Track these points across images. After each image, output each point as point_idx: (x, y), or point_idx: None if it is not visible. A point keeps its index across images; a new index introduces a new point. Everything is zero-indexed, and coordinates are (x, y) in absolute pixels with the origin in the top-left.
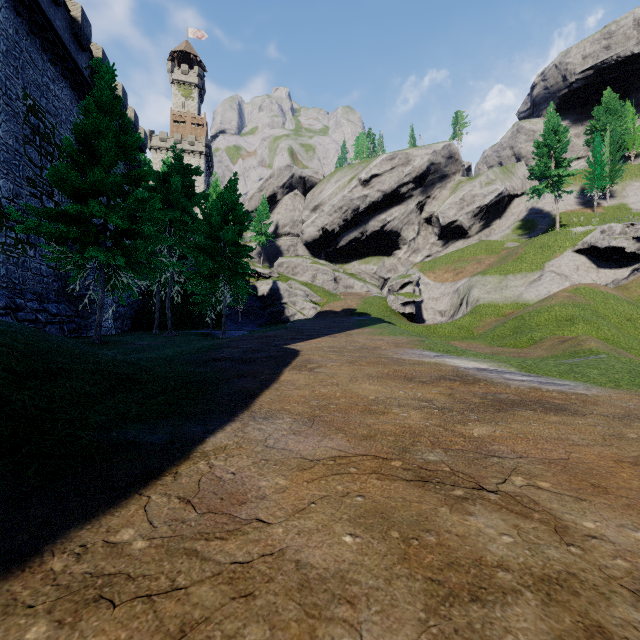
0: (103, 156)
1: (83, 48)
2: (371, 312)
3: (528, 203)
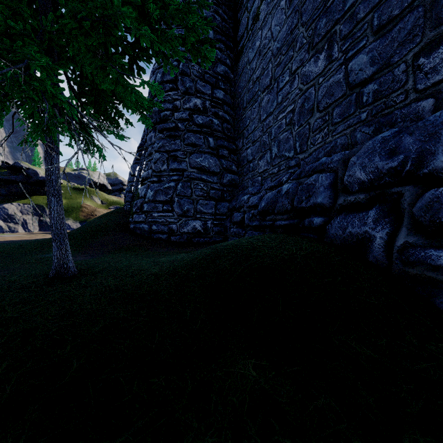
0: None
1: None
2: None
3: None
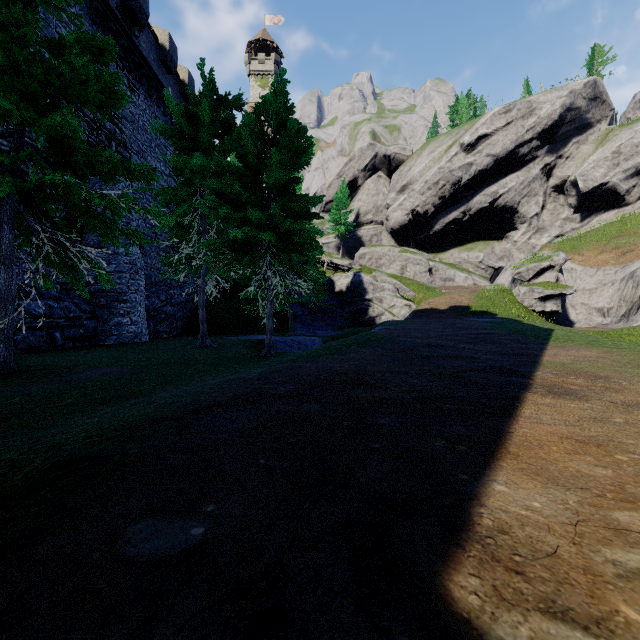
0: None
1: None
2: (495, 310)
3: None
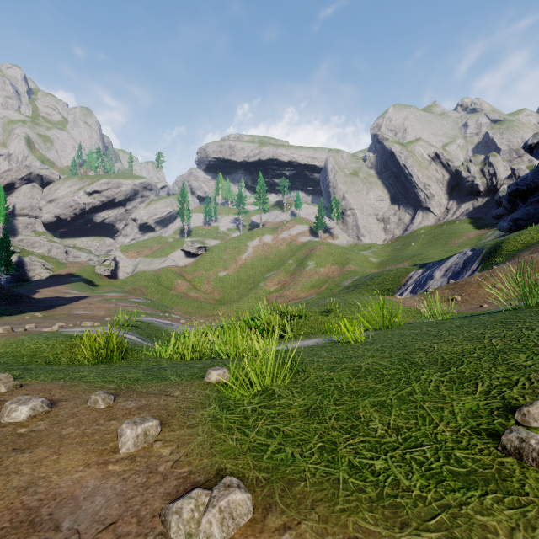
0: None
1: None
2: (83, 275)
3: None
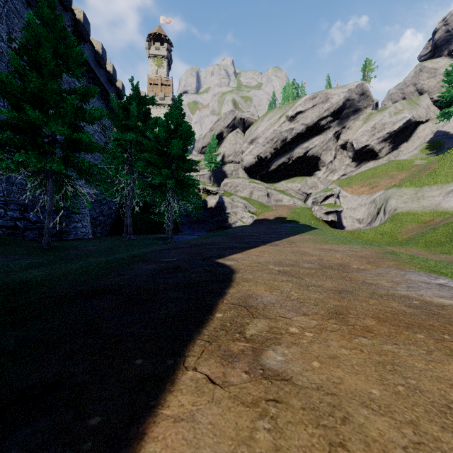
0: (46, 66)
1: (65, 8)
2: (299, 220)
3: (433, 127)
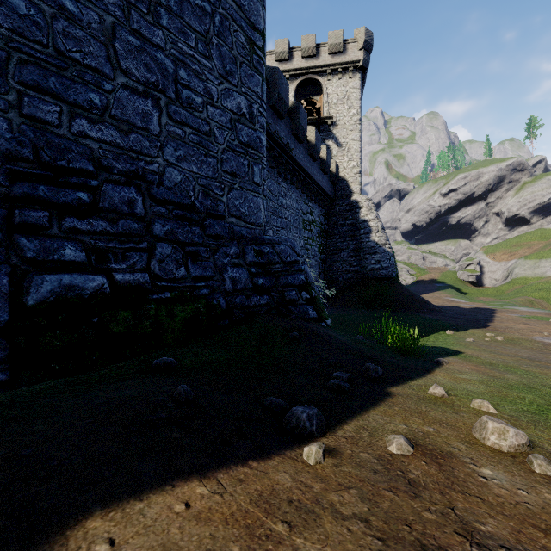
0: None
1: None
2: (446, 281)
3: None
